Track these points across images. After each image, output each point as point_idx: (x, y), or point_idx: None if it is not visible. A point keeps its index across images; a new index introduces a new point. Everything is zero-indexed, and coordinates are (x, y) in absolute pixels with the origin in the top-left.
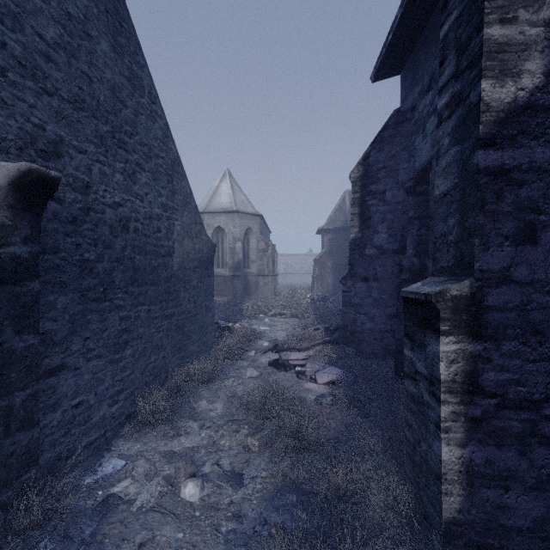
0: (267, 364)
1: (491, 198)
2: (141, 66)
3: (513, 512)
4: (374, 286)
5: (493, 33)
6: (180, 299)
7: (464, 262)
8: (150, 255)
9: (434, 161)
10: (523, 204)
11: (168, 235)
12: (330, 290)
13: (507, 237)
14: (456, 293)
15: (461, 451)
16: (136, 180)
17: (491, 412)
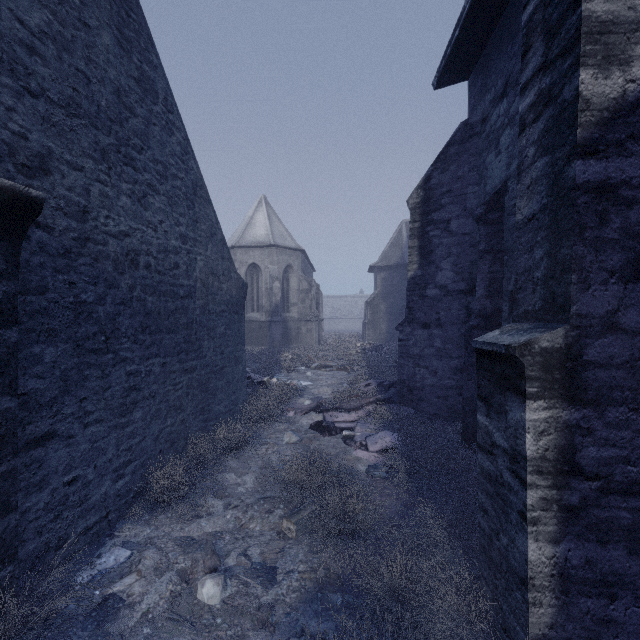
0: (309, 427)
1: (593, 221)
2: (154, 66)
3: (621, 628)
4: (436, 334)
5: (595, 8)
6: (203, 349)
7: (556, 305)
8: (166, 296)
9: (510, 182)
10: (634, 229)
11: (188, 272)
12: (384, 337)
13: (613, 272)
14: (547, 345)
15: (553, 549)
16: (147, 205)
17: (593, 499)
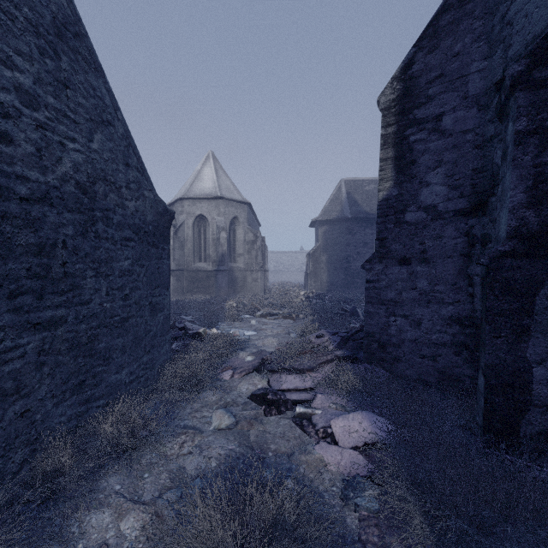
0: (249, 397)
1: None
2: None
3: None
4: (420, 271)
5: None
6: (82, 291)
7: None
8: None
9: None
10: None
11: (41, 159)
12: (325, 287)
13: None
14: None
15: None
16: None
17: None
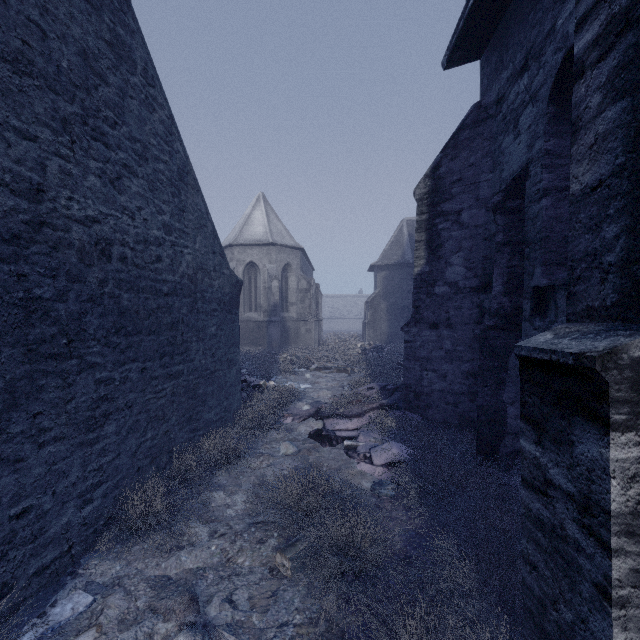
0: (307, 436)
1: None
2: (131, 31)
3: None
4: (446, 335)
5: None
6: (191, 352)
7: None
8: (146, 293)
9: (532, 165)
10: None
11: (172, 266)
12: (384, 337)
13: None
14: None
15: None
16: (122, 189)
17: None
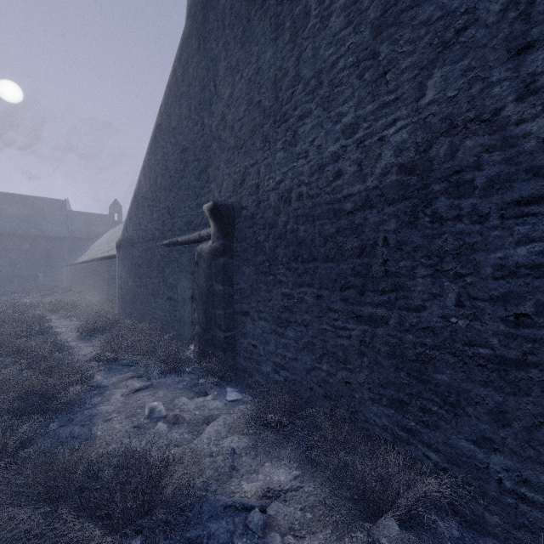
0: None
1: None
2: None
3: None
4: None
5: None
6: (410, 294)
7: None
8: (323, 220)
9: None
10: None
11: (362, 170)
12: None
13: None
14: None
15: None
16: (298, 139)
17: None
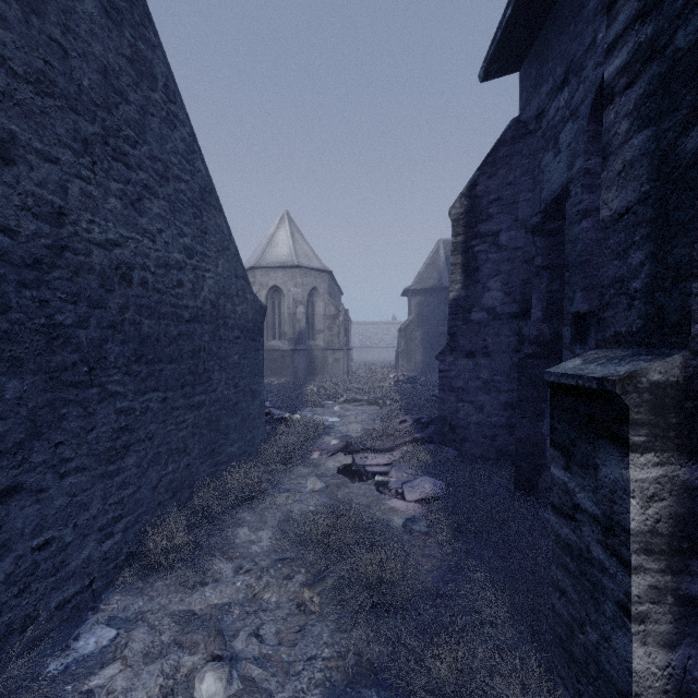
0: (336, 471)
1: None
2: (151, 46)
3: None
4: (483, 364)
5: None
6: (213, 382)
7: (666, 324)
8: (167, 320)
9: (572, 185)
10: None
11: (194, 291)
12: (419, 368)
13: None
14: (659, 377)
15: (667, 656)
16: (143, 210)
17: None
